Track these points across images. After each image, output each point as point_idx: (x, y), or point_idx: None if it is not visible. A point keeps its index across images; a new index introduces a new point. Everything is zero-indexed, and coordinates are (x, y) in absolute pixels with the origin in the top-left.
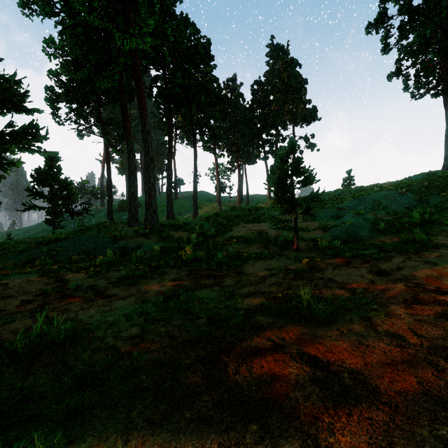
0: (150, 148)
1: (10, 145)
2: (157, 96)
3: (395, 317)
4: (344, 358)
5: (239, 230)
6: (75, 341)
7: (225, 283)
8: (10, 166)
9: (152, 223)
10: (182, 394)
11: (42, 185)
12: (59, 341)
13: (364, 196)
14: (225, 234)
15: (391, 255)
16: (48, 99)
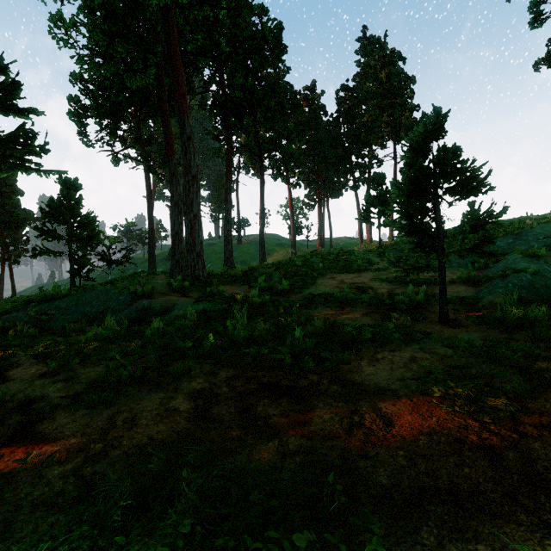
0: (192, 160)
1: None
2: (211, 106)
3: None
4: None
5: (326, 283)
6: None
7: (317, 419)
8: None
9: (196, 273)
10: None
11: (56, 222)
12: None
13: (524, 230)
14: (305, 290)
15: None
16: (72, 113)
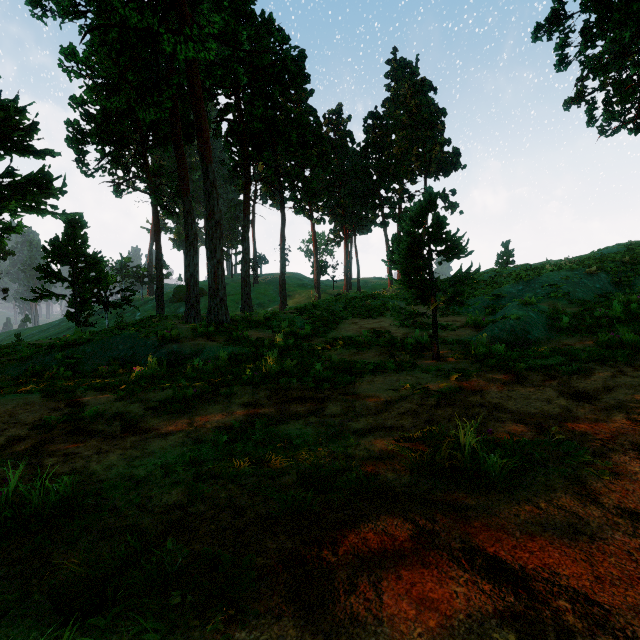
0: (215, 206)
1: (7, 202)
2: (227, 135)
3: (628, 478)
4: (554, 563)
5: (348, 328)
6: (74, 515)
7: (328, 410)
8: (7, 233)
9: (219, 318)
10: (247, 638)
11: (60, 262)
12: (45, 516)
13: (533, 277)
14: (327, 335)
15: (590, 367)
16: (71, 139)
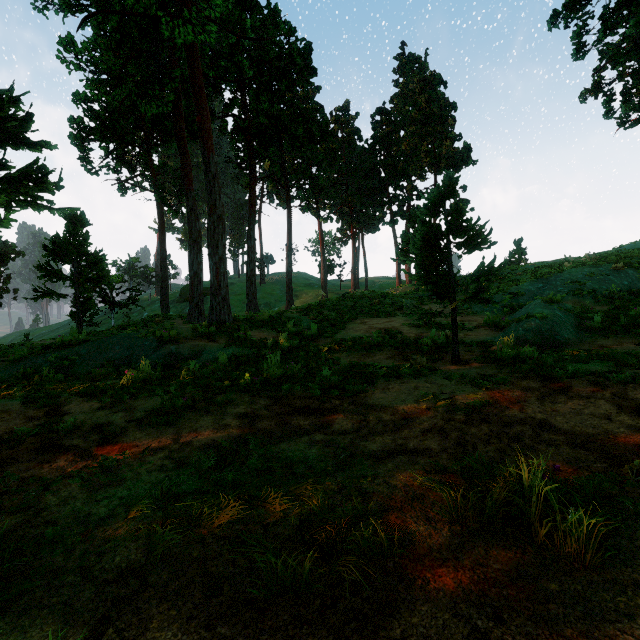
0: (217, 200)
1: None
2: (232, 131)
3: None
4: None
5: (356, 328)
6: None
7: (336, 425)
8: None
9: (221, 317)
10: None
11: (61, 261)
12: None
13: (554, 274)
14: (334, 335)
15: None
16: (74, 137)
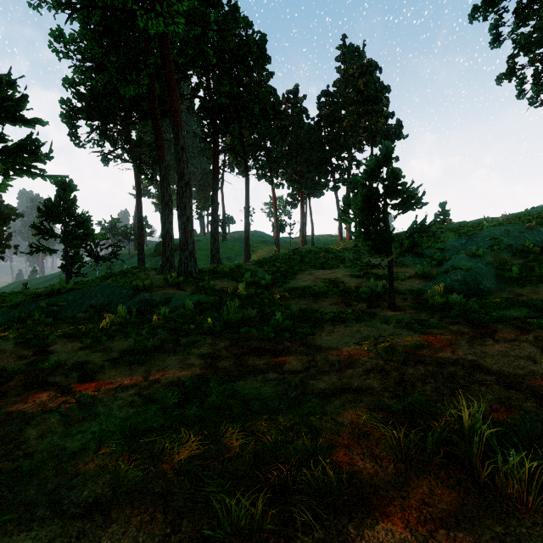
0: (185, 168)
1: None
2: (199, 111)
3: None
4: None
5: (304, 279)
6: None
7: (288, 365)
8: None
9: (188, 269)
10: None
11: (52, 221)
12: None
13: (475, 232)
14: (286, 284)
15: None
16: (64, 115)
